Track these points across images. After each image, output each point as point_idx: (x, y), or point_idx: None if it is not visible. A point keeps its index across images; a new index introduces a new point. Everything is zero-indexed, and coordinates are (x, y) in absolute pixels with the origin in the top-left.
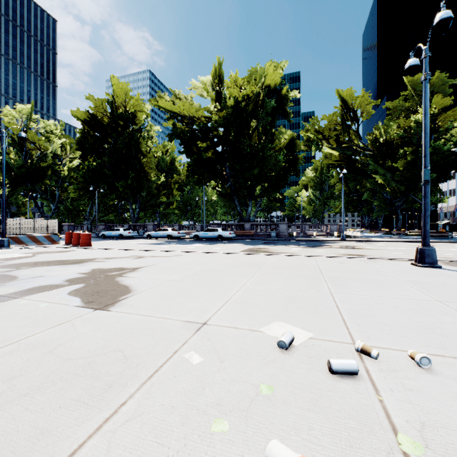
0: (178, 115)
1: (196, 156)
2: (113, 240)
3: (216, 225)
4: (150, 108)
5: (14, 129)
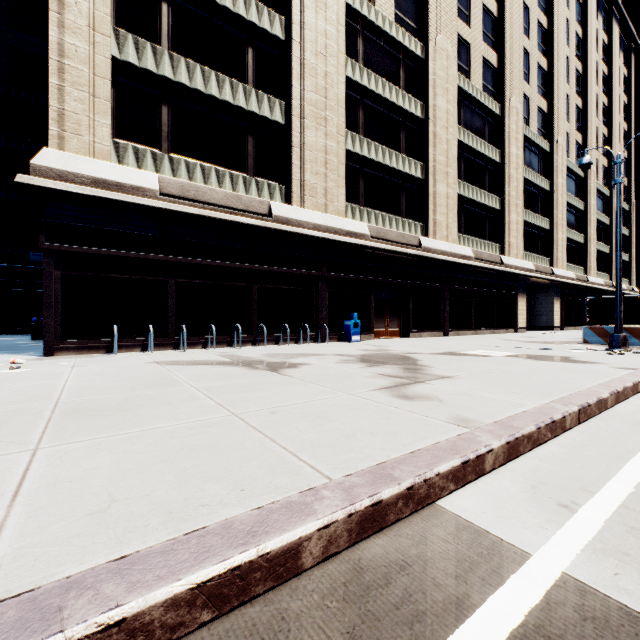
0: None
1: None
2: None
3: None
4: None
5: None
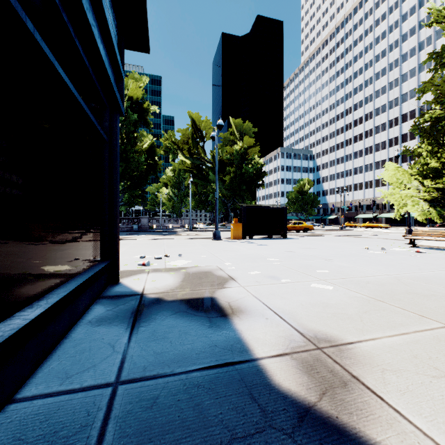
0: None
1: None
2: None
3: None
4: None
5: None
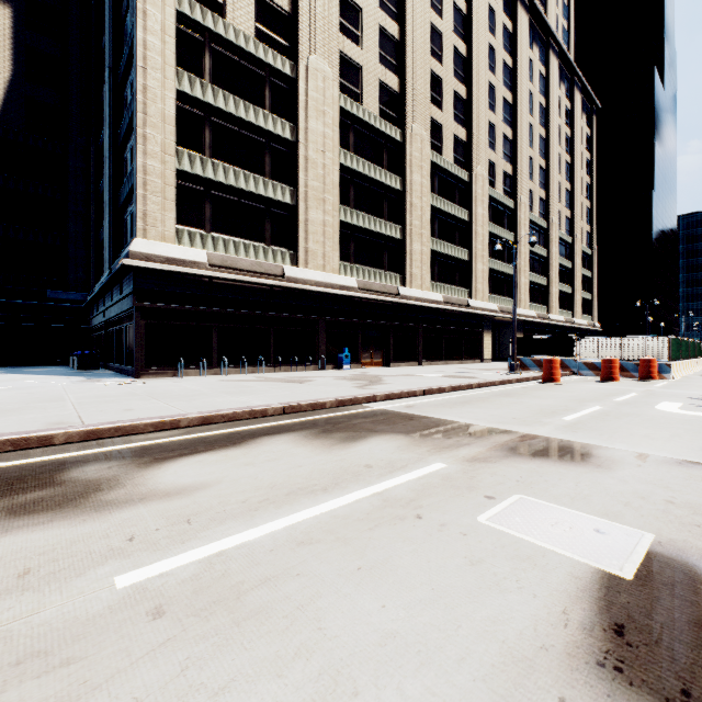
0: None
1: None
2: None
3: None
4: None
5: None
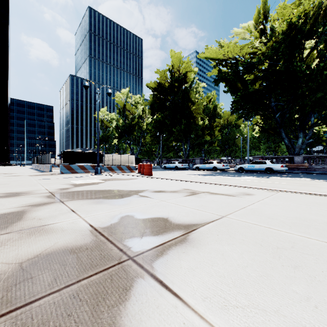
0: (222, 60)
1: (241, 91)
2: (171, 170)
3: (259, 158)
4: (197, 69)
5: (120, 104)
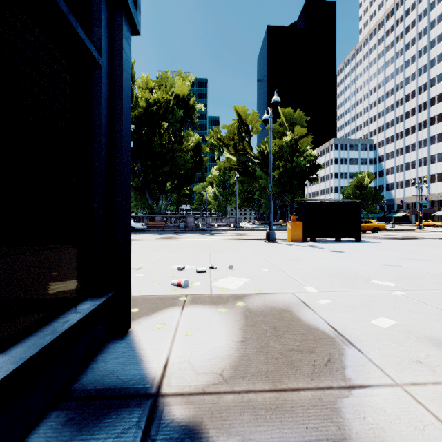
0: None
1: None
2: None
3: None
4: None
5: None
